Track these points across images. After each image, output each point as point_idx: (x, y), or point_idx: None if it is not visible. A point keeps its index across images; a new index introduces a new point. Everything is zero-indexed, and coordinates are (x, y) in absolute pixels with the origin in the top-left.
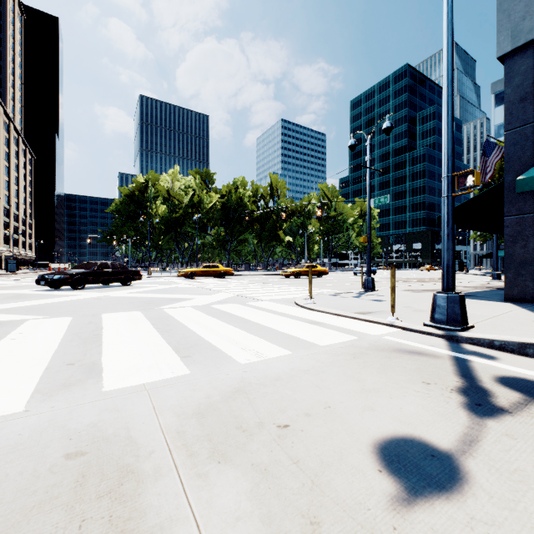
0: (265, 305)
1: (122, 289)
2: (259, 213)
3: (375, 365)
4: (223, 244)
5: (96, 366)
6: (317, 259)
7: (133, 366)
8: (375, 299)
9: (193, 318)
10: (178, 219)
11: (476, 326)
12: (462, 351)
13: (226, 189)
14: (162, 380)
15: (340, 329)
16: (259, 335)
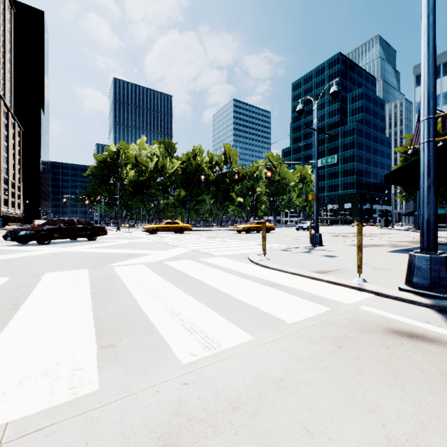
0: (219, 262)
1: (85, 244)
2: (214, 177)
3: (375, 364)
4: (183, 204)
5: None
6: (264, 217)
7: (19, 372)
8: (326, 255)
9: (140, 278)
10: (145, 182)
11: None
12: None
13: (186, 157)
14: (43, 412)
15: (304, 294)
16: (210, 305)
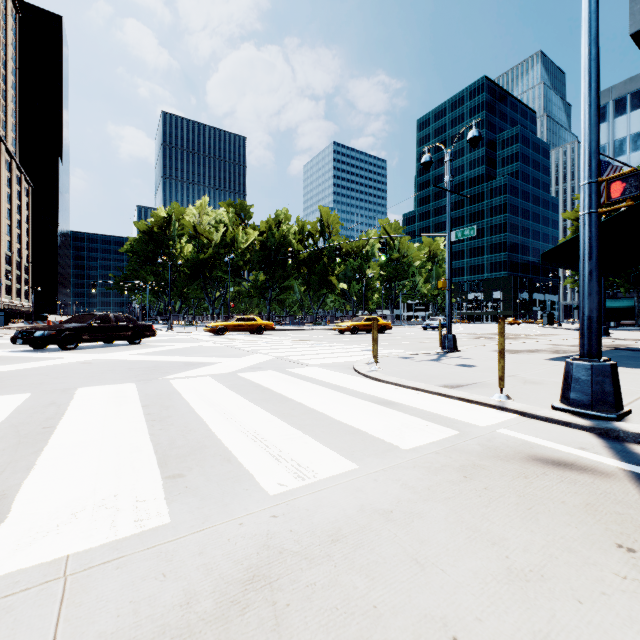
0: (314, 373)
1: (126, 350)
2: (306, 254)
3: (507, 495)
4: (262, 292)
5: (2, 503)
6: (377, 311)
7: (70, 504)
8: (461, 364)
9: (207, 395)
10: (207, 261)
11: (633, 411)
12: (639, 461)
13: (266, 225)
14: (108, 545)
15: (427, 414)
16: (303, 428)
